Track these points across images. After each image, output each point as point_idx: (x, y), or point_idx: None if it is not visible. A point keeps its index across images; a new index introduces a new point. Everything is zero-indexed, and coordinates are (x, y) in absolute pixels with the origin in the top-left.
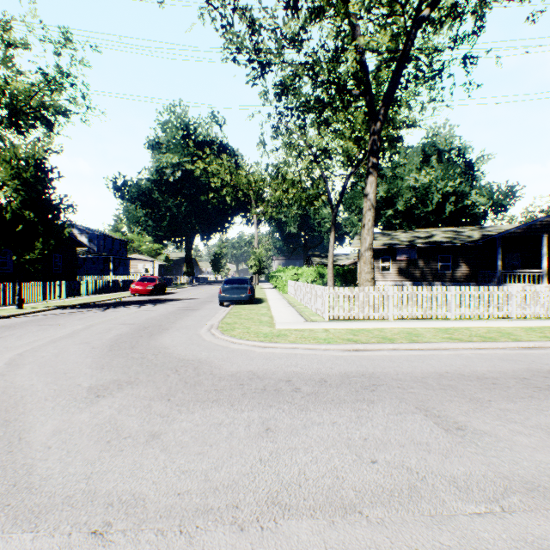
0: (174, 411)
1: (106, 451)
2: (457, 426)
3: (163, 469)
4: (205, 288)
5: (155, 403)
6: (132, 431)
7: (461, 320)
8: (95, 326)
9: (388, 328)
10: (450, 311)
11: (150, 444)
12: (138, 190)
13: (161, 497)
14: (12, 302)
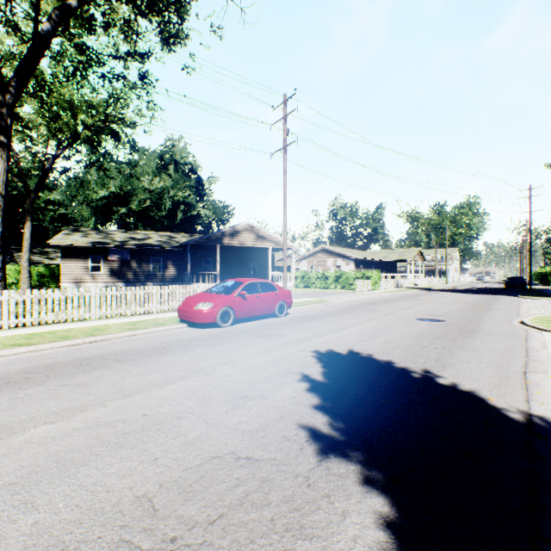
0: None
1: None
2: None
3: None
4: None
5: None
6: None
7: (93, 320)
8: None
9: None
10: (91, 312)
11: None
12: None
13: None
14: None
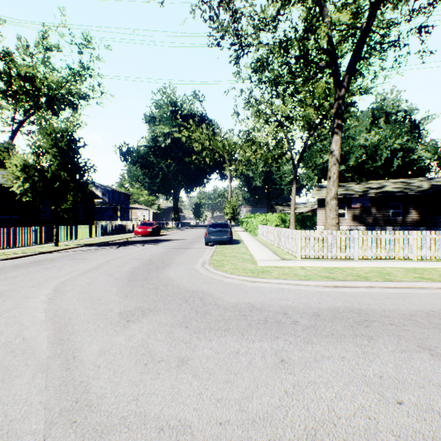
0: (194, 338)
1: (146, 374)
2: None
3: (199, 396)
4: (190, 231)
5: (176, 329)
6: (163, 355)
7: (424, 260)
8: (113, 260)
9: (358, 267)
10: (412, 252)
11: (182, 369)
12: (138, 154)
13: (204, 425)
14: (50, 240)
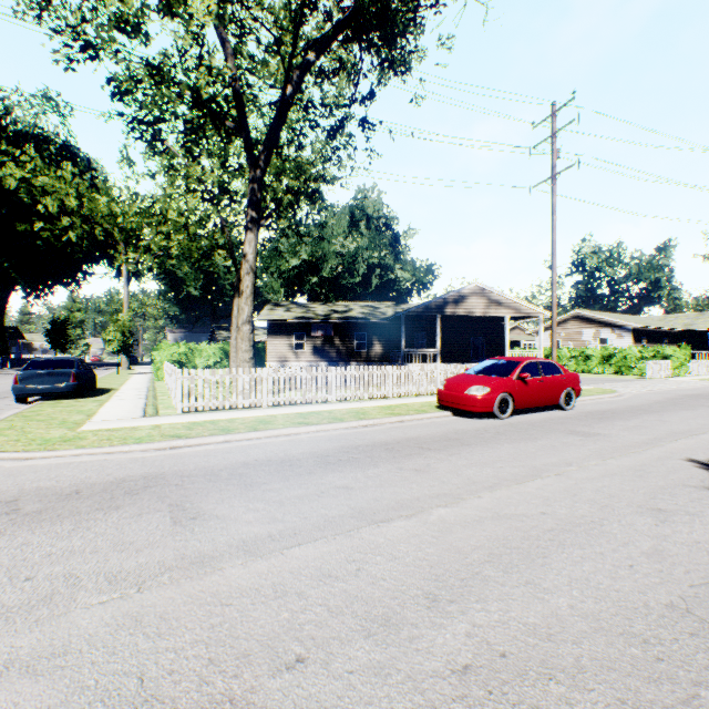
0: None
1: None
2: (195, 516)
3: None
4: None
5: None
6: None
7: (338, 402)
8: None
9: (245, 417)
10: (332, 393)
11: None
12: None
13: None
14: None
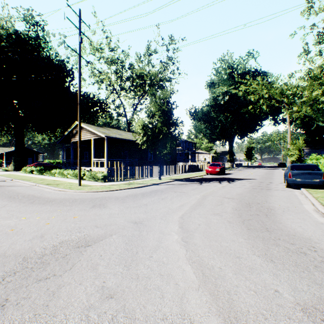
0: None
1: None
2: None
3: None
4: (248, 171)
5: None
6: None
7: None
8: (207, 197)
9: None
10: None
11: None
12: (202, 113)
13: None
14: (154, 175)
